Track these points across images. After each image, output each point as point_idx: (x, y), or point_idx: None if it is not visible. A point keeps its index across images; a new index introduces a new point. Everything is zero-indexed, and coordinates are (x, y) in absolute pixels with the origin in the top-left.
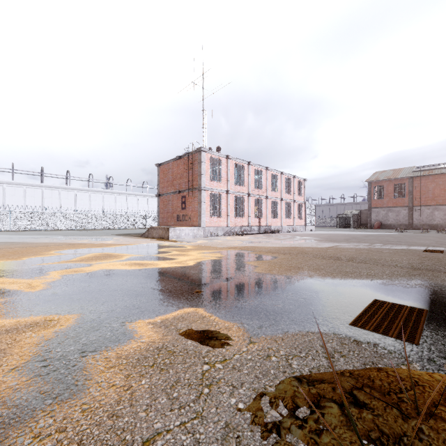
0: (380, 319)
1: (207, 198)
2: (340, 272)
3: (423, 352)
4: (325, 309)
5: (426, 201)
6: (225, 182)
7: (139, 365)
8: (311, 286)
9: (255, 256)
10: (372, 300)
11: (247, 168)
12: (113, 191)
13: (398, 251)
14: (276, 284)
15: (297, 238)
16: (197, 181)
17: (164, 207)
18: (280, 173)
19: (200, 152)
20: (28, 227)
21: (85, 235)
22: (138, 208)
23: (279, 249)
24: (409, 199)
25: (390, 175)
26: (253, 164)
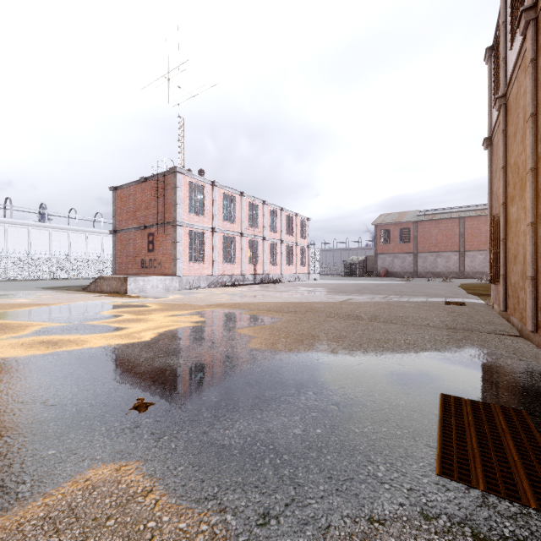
0: (478, 448)
1: (185, 237)
2: (370, 341)
3: None
4: (379, 428)
5: (430, 247)
6: (210, 217)
7: None
8: (340, 373)
9: (250, 319)
10: (438, 395)
11: (240, 200)
12: (46, 225)
13: (420, 304)
14: (285, 373)
15: (302, 290)
16: (170, 213)
17: (122, 248)
18: (280, 209)
19: (174, 174)
20: None
21: None
22: (87, 249)
23: (282, 306)
24: (414, 245)
25: (396, 218)
26: (247, 196)
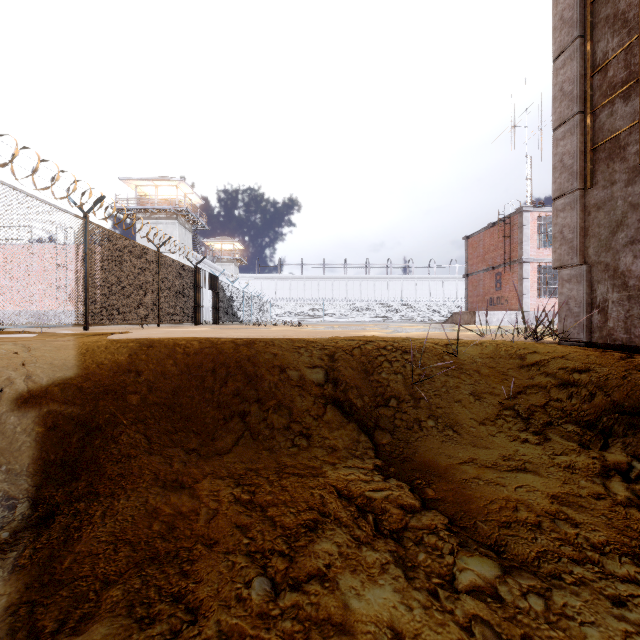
0: None
1: (532, 273)
2: None
3: None
4: None
5: None
6: None
7: None
8: None
9: None
10: None
11: None
12: (412, 277)
13: None
14: None
15: None
16: (516, 252)
17: (472, 289)
18: None
19: (520, 214)
20: (336, 318)
21: None
22: (443, 295)
23: None
24: None
25: None
26: None
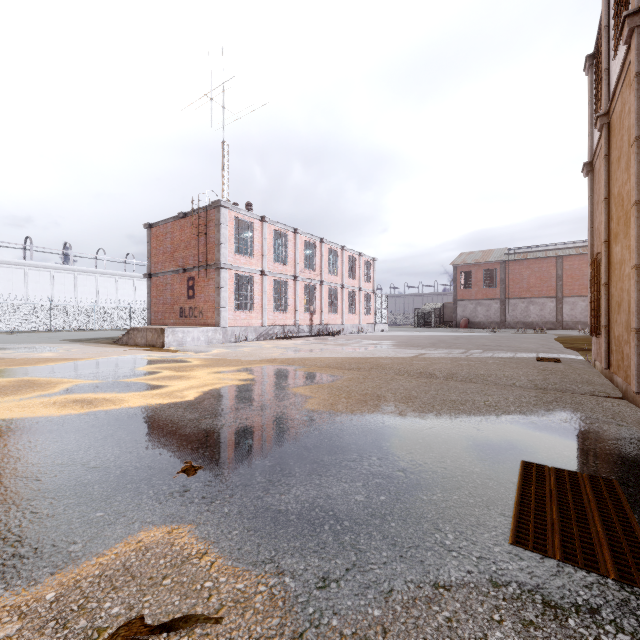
0: (558, 518)
1: (230, 282)
2: (445, 403)
3: None
4: (449, 496)
5: (521, 292)
6: (259, 258)
7: None
8: (409, 437)
9: (306, 377)
10: (519, 462)
11: (293, 238)
12: (71, 268)
13: (506, 360)
14: (346, 437)
15: (366, 343)
16: (214, 254)
17: (158, 294)
18: (341, 248)
19: (218, 209)
20: None
21: (7, 341)
22: (117, 295)
23: (343, 362)
24: (501, 290)
25: (479, 257)
26: (302, 233)
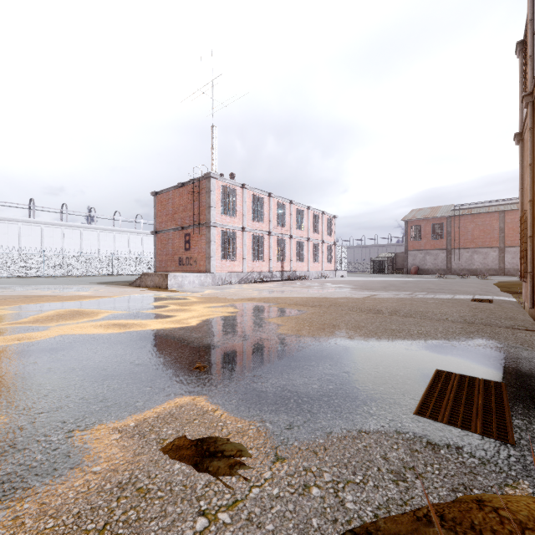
0: (452, 402)
1: (217, 237)
2: (385, 331)
3: (525, 458)
4: (377, 388)
5: (465, 243)
6: (240, 218)
7: (76, 530)
8: (354, 353)
9: (278, 311)
10: (434, 370)
11: (268, 200)
12: (95, 227)
13: (445, 301)
14: (307, 351)
15: (328, 286)
16: (205, 215)
17: (162, 247)
18: (307, 207)
19: (208, 179)
20: None
21: (53, 283)
22: (129, 248)
23: (308, 301)
24: (448, 241)
25: (428, 213)
26: (274, 196)
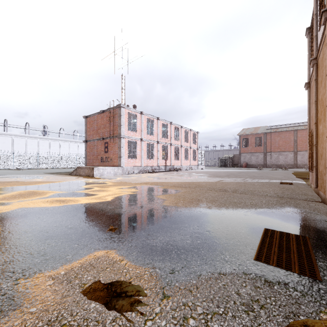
0: (277, 251)
1: (125, 144)
2: (230, 203)
3: None
4: (229, 242)
5: (274, 149)
6: (139, 132)
7: None
8: (212, 218)
9: (163, 190)
10: (263, 229)
11: (156, 122)
12: (47, 138)
13: (264, 183)
14: (182, 217)
15: (193, 175)
16: (117, 130)
17: (90, 151)
18: (180, 127)
19: (119, 108)
20: None
21: (19, 173)
22: (69, 151)
23: (181, 184)
24: (264, 147)
25: (252, 131)
26: (161, 119)
